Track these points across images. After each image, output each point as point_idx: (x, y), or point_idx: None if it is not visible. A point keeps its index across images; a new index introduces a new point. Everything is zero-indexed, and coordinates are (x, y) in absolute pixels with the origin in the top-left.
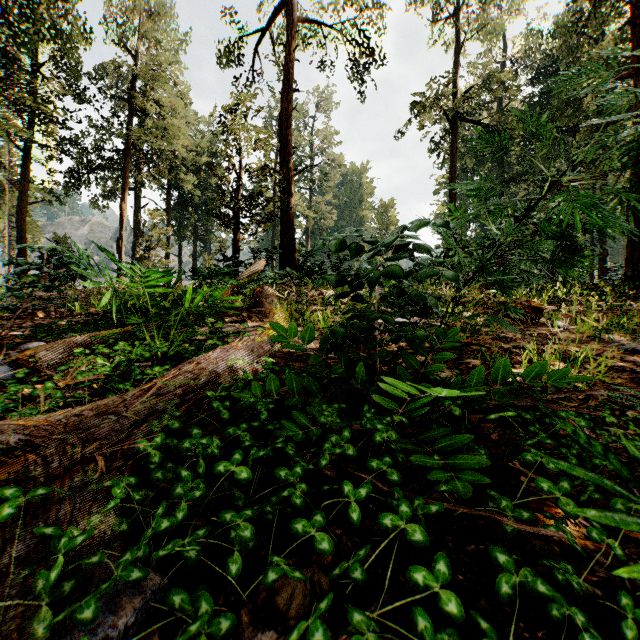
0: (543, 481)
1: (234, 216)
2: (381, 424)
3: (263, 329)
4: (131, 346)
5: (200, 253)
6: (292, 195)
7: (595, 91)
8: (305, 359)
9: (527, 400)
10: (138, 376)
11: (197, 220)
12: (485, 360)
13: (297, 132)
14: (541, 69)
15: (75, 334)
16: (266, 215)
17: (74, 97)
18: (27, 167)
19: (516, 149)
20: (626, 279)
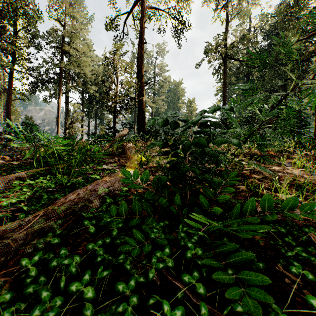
0: (311, 298)
1: (114, 106)
2: (191, 243)
3: (124, 167)
4: (49, 178)
5: (98, 125)
6: (144, 96)
7: (296, 43)
8: (146, 186)
9: (278, 216)
10: (43, 201)
11: (97, 108)
12: (247, 186)
13: (147, 65)
14: (268, 33)
15: (19, 171)
16: (130, 106)
17: (35, 47)
18: (11, 82)
19: (256, 73)
20: (315, 138)
